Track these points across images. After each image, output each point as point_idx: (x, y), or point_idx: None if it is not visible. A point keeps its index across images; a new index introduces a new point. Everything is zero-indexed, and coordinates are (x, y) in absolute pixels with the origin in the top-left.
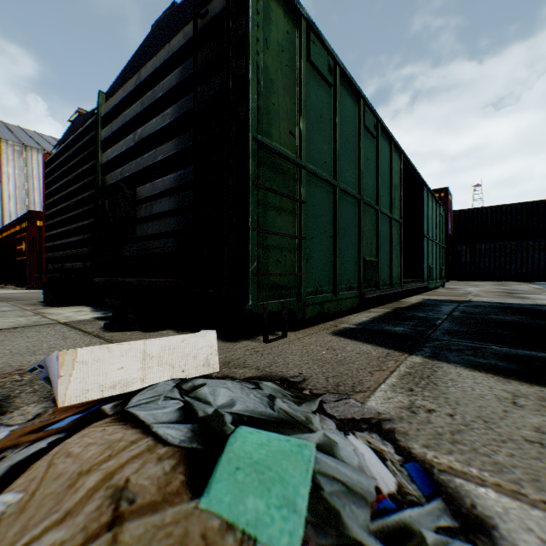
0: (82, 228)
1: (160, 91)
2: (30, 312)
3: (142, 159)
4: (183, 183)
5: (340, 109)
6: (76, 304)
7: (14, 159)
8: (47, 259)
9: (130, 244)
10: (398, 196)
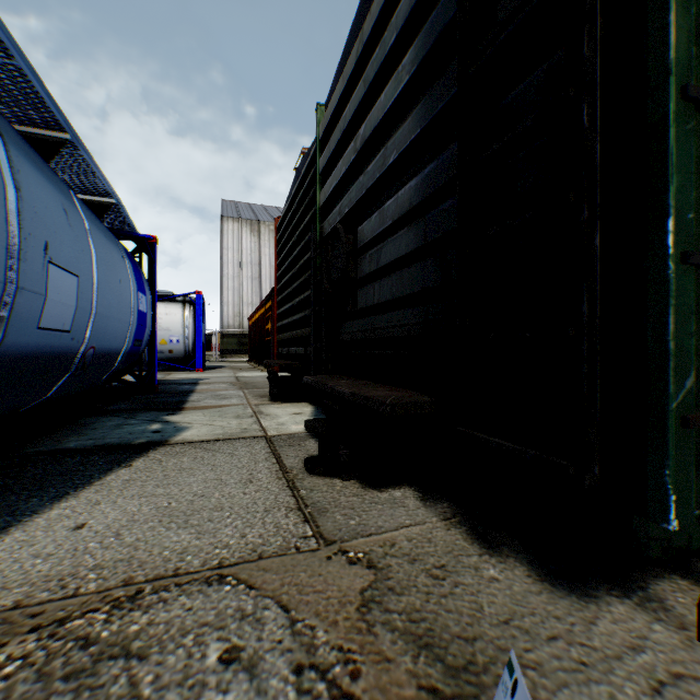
0: (303, 301)
1: (392, 33)
2: (249, 410)
3: (365, 175)
4: (435, 190)
5: None
6: (301, 398)
7: (269, 239)
8: (277, 342)
9: (349, 322)
10: None
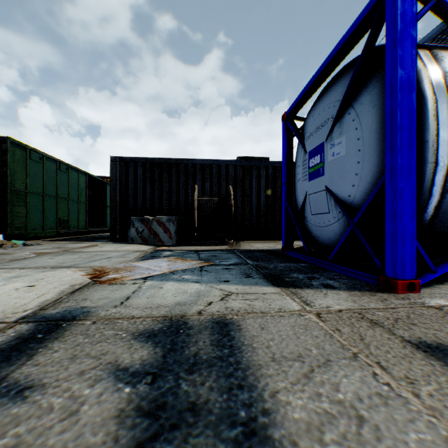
0: None
1: None
2: None
3: None
4: None
5: (47, 168)
6: None
7: None
8: None
9: None
10: (86, 192)
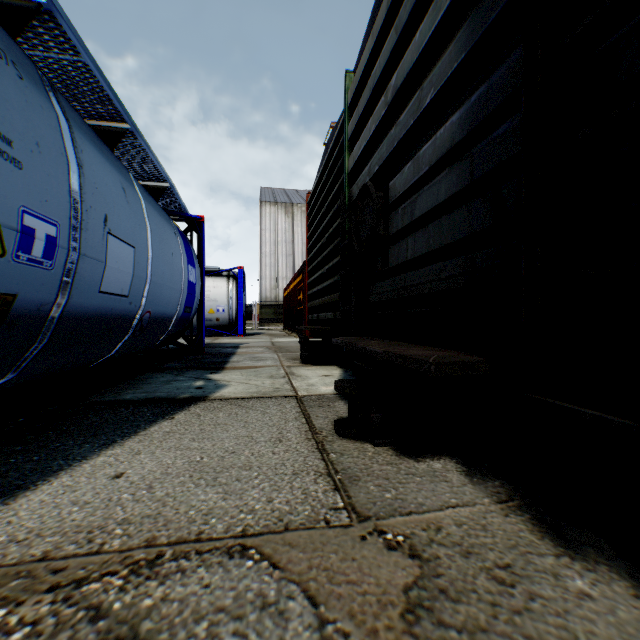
0: (332, 268)
1: None
2: (282, 371)
3: (397, 125)
4: (485, 117)
5: None
6: (329, 362)
7: (301, 219)
8: (308, 309)
9: (379, 282)
10: None
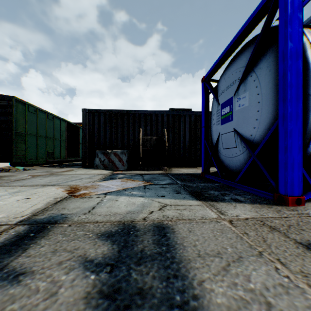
0: None
1: None
2: None
3: None
4: None
5: (39, 117)
6: None
7: None
8: None
9: None
10: (65, 133)
